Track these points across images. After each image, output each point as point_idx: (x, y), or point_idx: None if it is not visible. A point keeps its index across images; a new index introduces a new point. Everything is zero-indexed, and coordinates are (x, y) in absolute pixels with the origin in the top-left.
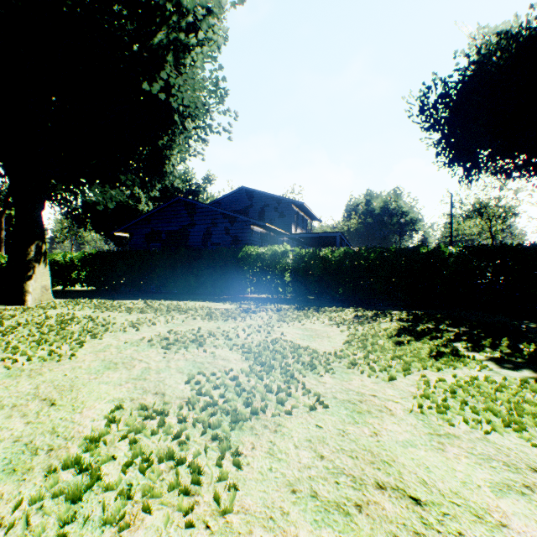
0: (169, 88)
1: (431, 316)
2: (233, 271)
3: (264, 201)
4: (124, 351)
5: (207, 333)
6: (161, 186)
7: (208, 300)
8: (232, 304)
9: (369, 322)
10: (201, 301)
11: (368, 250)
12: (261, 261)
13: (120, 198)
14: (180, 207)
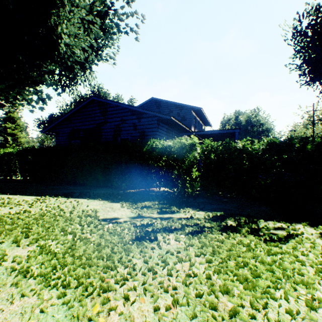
0: None
1: None
2: (138, 165)
3: (169, 109)
4: None
5: None
6: None
7: (107, 199)
8: (130, 208)
9: None
10: (99, 200)
11: (302, 140)
12: (166, 154)
13: None
14: (95, 107)
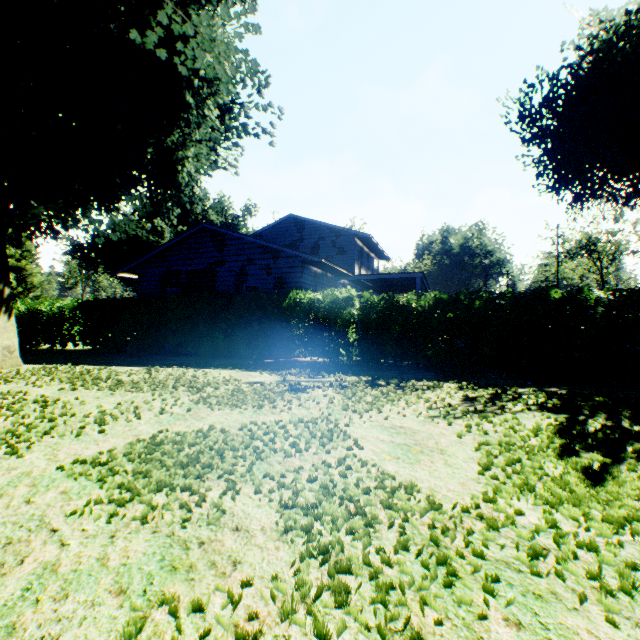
0: (179, 54)
1: (586, 399)
2: (276, 325)
3: (318, 234)
4: (40, 495)
5: (221, 440)
6: (190, 218)
7: (239, 368)
8: (272, 375)
9: (495, 413)
10: (230, 369)
11: (471, 295)
12: (315, 311)
13: (138, 233)
14: (205, 238)
